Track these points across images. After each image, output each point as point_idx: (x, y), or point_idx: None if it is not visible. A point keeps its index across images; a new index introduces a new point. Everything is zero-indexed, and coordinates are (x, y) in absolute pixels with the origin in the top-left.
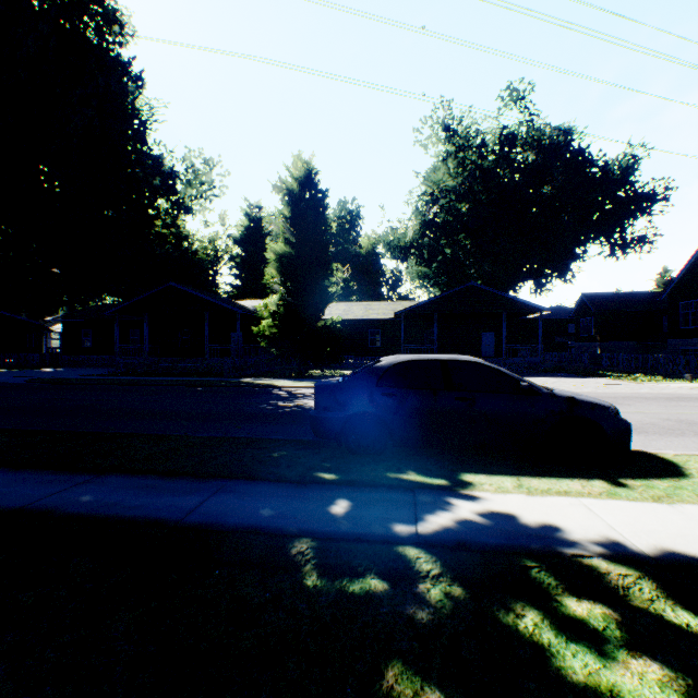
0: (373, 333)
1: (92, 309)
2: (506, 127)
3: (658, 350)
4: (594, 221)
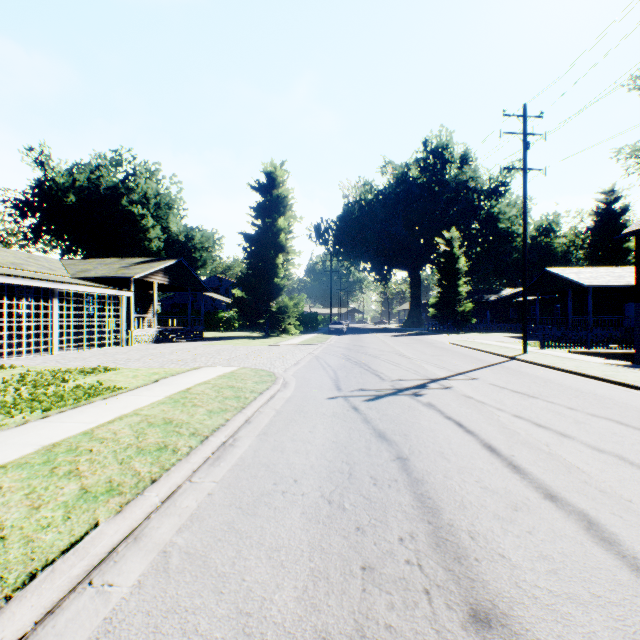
0: None
1: None
2: None
3: None
4: None
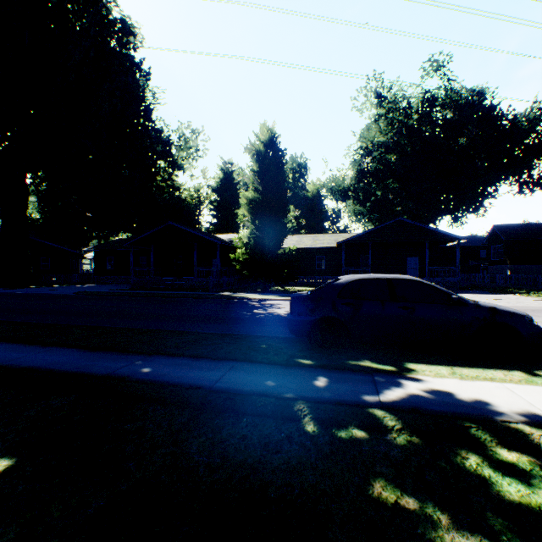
0: (318, 258)
1: (113, 242)
2: (428, 91)
3: None
4: (504, 165)
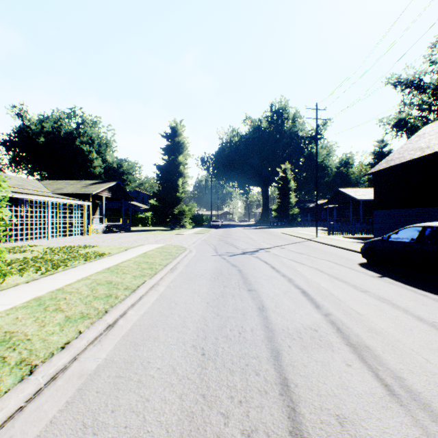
0: None
1: None
2: None
3: None
4: None
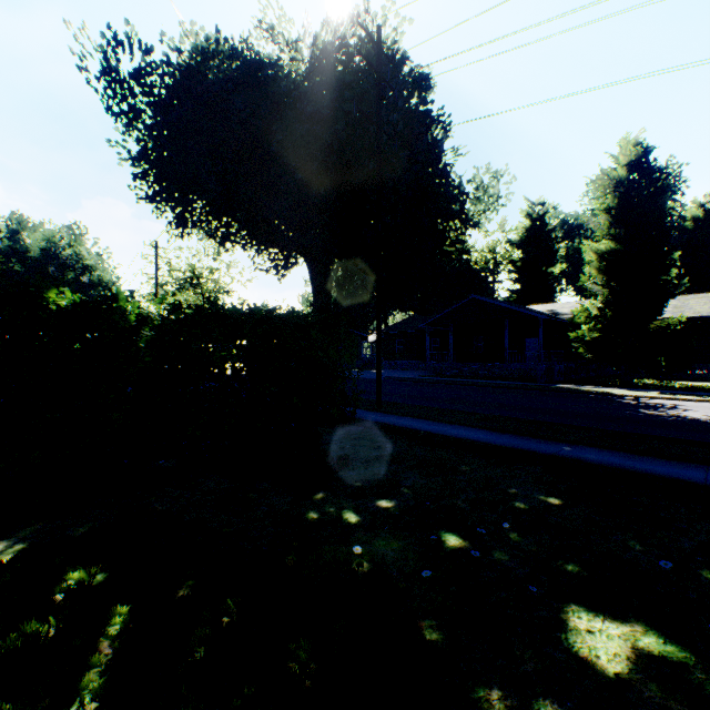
0: None
1: (401, 323)
2: None
3: None
4: None
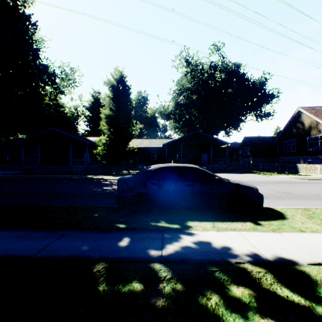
0: (153, 153)
1: (10, 140)
2: (212, 62)
3: (274, 161)
4: (249, 105)
